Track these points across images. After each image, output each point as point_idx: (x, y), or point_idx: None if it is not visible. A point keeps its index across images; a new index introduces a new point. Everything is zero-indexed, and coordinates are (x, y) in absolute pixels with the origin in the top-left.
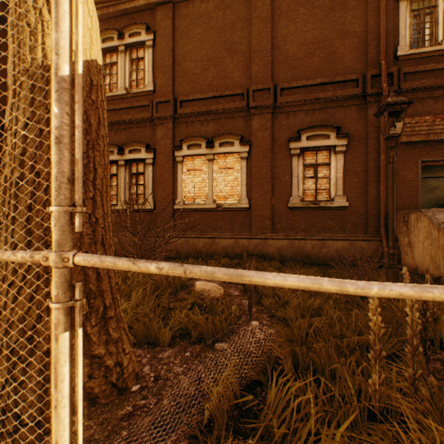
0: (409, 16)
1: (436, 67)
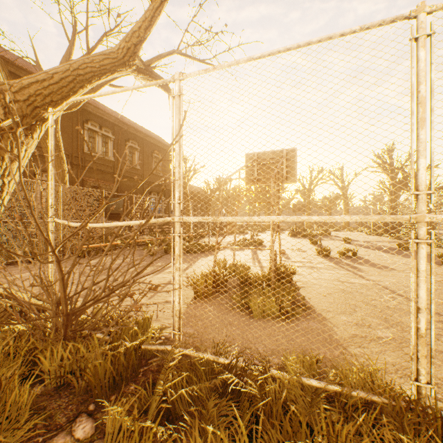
0: (88, 137)
1: (96, 162)
